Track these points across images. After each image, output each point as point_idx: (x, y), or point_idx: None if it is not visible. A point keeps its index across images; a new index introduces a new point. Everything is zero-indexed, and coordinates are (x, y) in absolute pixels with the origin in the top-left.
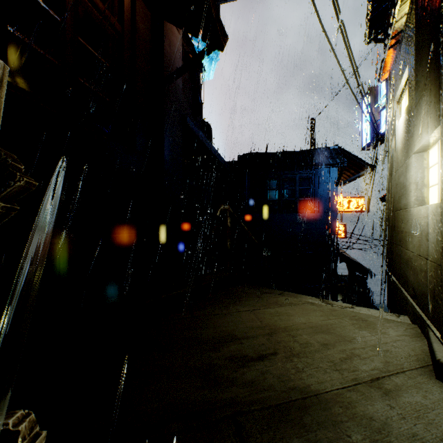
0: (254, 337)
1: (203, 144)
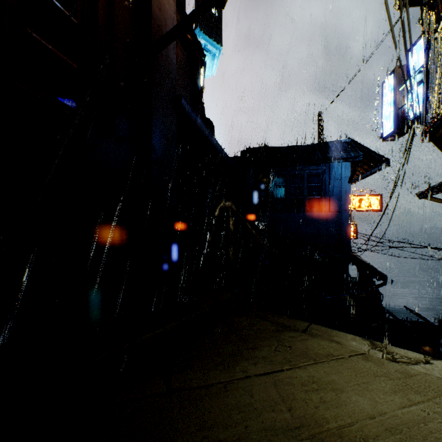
0: None
1: (202, 133)
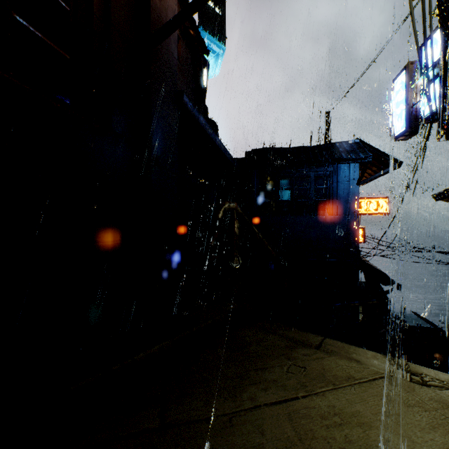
0: None
1: (205, 132)
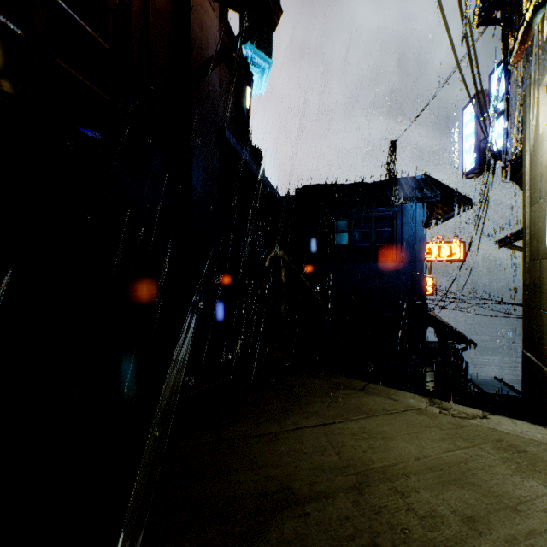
0: (328, 496)
1: (249, 169)
